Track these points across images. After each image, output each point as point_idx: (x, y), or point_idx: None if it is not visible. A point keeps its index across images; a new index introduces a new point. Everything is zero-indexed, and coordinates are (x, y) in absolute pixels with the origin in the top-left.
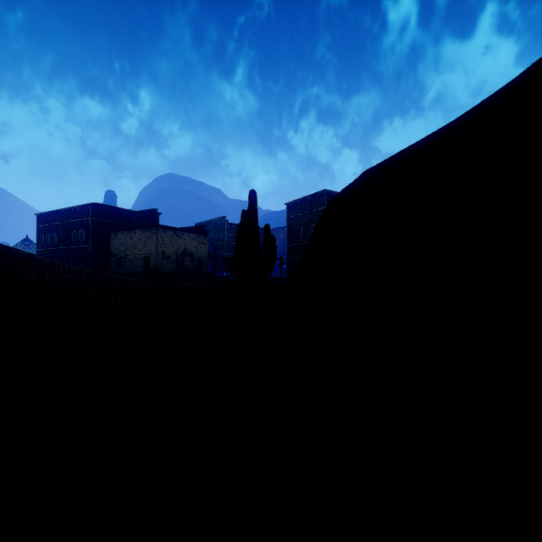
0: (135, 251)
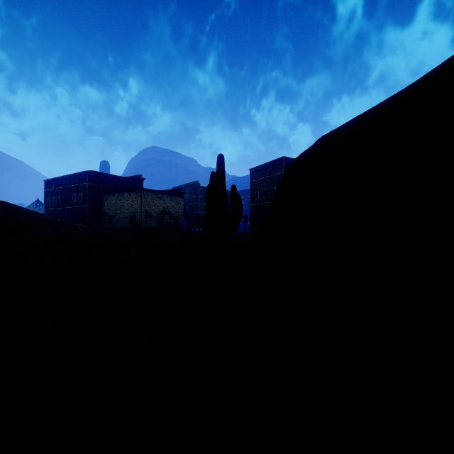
0: (123, 211)
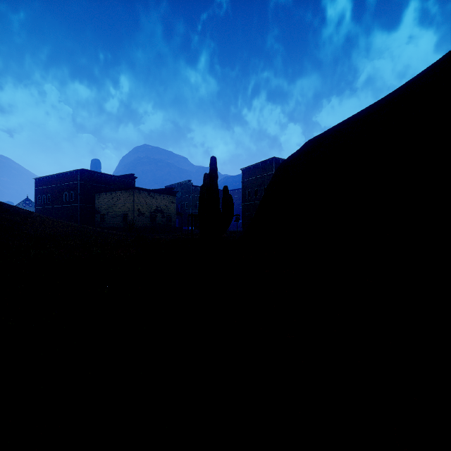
0: (116, 209)
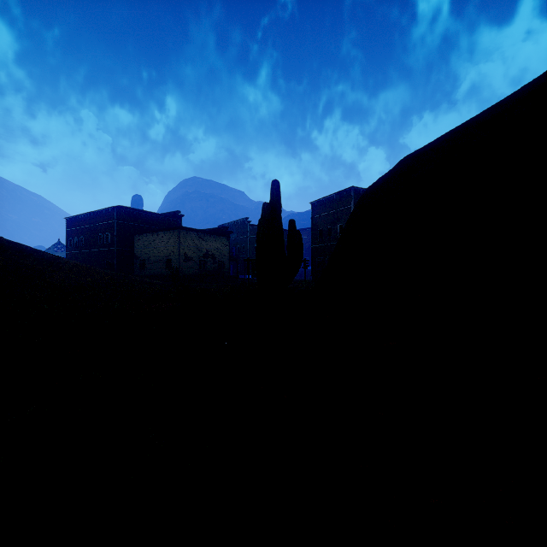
0: (158, 254)
